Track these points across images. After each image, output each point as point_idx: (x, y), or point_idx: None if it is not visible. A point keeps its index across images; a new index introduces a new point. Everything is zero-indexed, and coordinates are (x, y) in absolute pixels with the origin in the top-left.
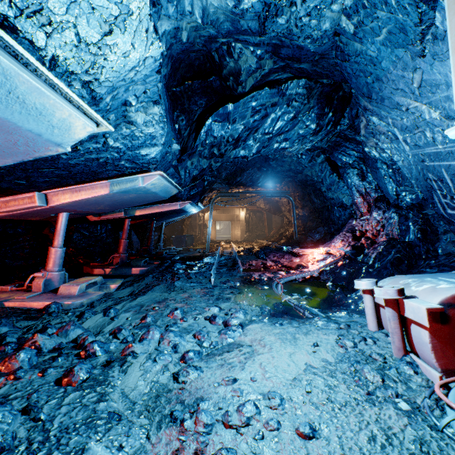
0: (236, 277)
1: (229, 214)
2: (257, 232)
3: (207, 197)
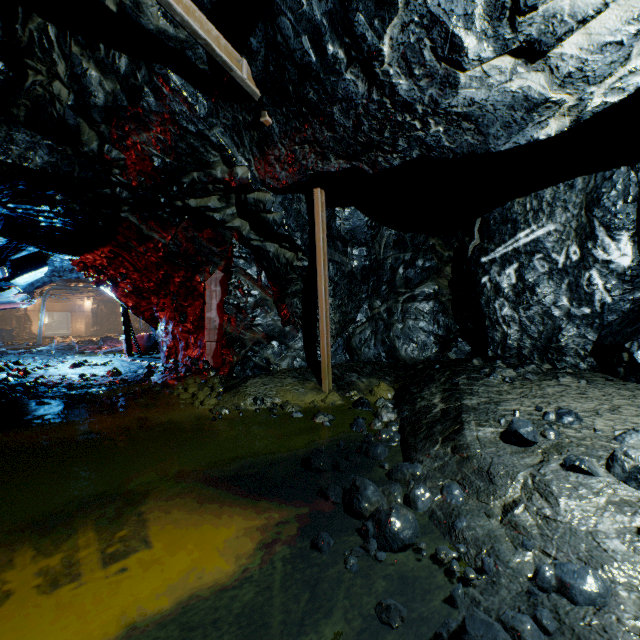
0: (73, 352)
1: (69, 303)
2: (109, 325)
3: (40, 290)
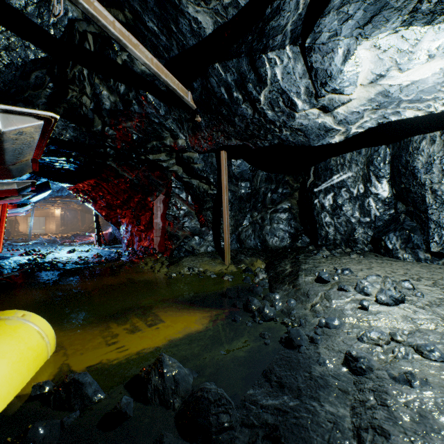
0: (57, 244)
1: (44, 211)
2: (72, 226)
3: None
